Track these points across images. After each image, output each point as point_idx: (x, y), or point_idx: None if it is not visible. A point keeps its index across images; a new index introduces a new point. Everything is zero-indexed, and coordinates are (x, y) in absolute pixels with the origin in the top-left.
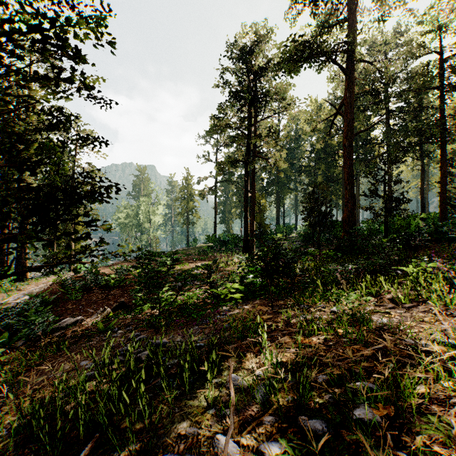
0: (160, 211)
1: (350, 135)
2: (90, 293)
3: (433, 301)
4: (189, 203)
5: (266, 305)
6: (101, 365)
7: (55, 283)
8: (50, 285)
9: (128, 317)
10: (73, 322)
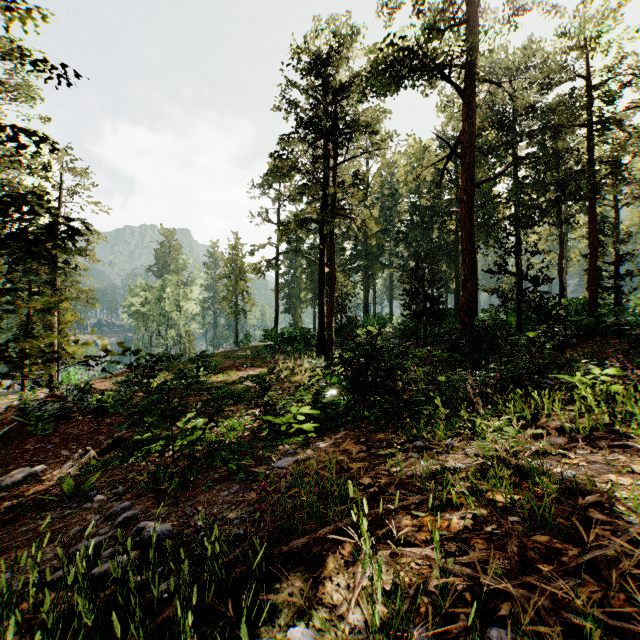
0: (196, 295)
1: (470, 186)
2: (70, 422)
3: (632, 433)
4: (239, 283)
5: (356, 441)
6: (20, 597)
7: (16, 407)
8: (6, 410)
9: (123, 466)
10: (26, 476)
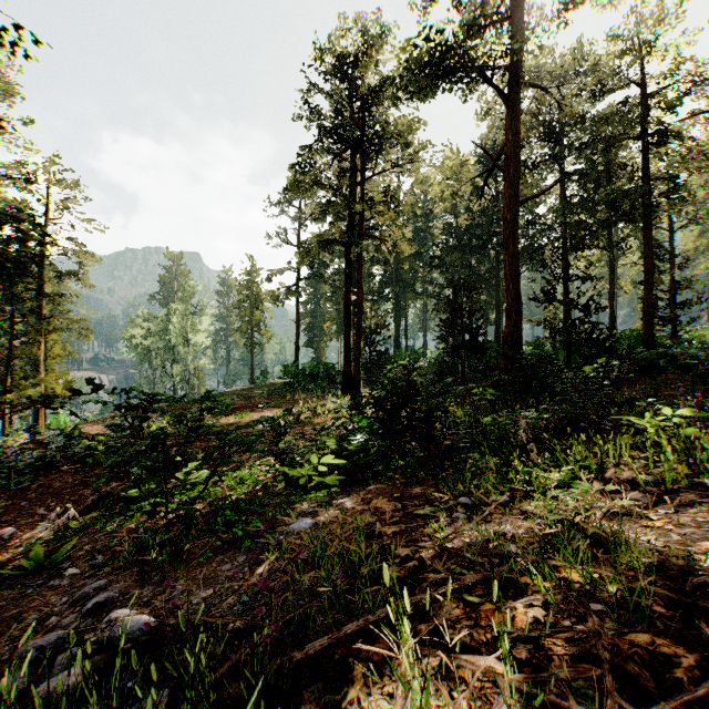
0: (206, 326)
1: (515, 203)
2: (51, 473)
3: None
4: (255, 313)
5: (389, 496)
6: None
7: None
8: None
9: (108, 528)
10: None
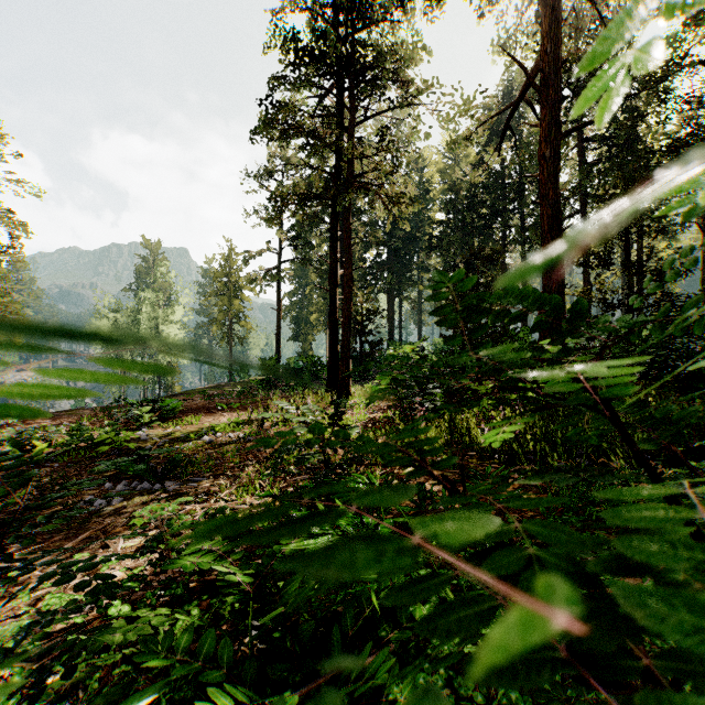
0: (179, 317)
1: (556, 135)
2: None
3: None
4: (234, 302)
5: None
6: None
7: None
8: None
9: None
10: None
